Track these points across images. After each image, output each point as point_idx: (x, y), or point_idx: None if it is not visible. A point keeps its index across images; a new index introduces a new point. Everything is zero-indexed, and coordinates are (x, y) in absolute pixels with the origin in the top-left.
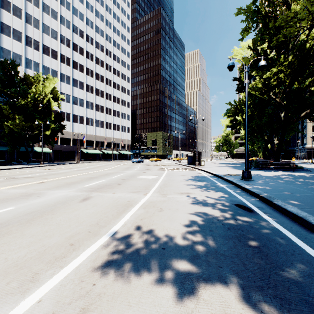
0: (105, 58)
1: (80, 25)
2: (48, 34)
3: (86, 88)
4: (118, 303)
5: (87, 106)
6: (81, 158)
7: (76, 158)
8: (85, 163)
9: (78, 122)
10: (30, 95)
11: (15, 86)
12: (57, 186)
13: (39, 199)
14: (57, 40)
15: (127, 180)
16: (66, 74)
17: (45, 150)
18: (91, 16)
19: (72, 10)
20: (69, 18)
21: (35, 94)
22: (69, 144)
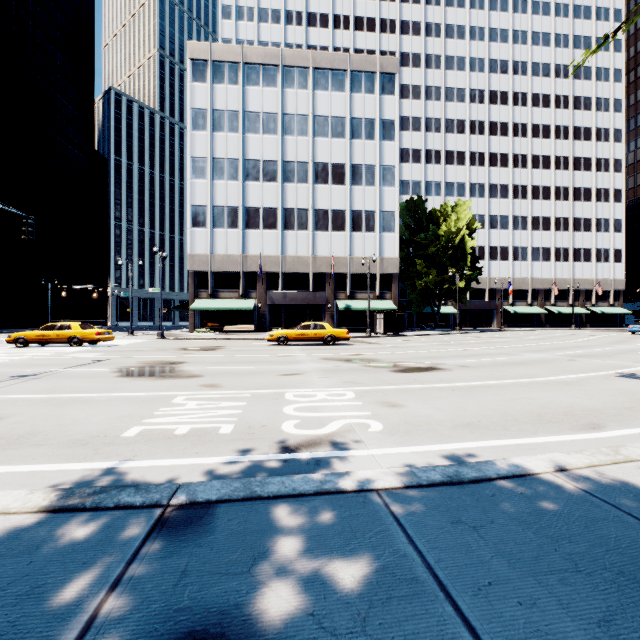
0: (552, 117)
1: (501, 83)
2: (452, 131)
3: (512, 192)
4: (623, 380)
5: (514, 225)
6: (503, 322)
7: (494, 322)
8: (515, 331)
9: (498, 258)
10: (441, 238)
11: (421, 228)
12: (523, 351)
13: (525, 356)
14: (464, 134)
15: (620, 354)
16: (478, 182)
17: (449, 311)
18: (521, 54)
19: (488, 67)
20: (483, 84)
21: (446, 235)
22: (483, 299)
